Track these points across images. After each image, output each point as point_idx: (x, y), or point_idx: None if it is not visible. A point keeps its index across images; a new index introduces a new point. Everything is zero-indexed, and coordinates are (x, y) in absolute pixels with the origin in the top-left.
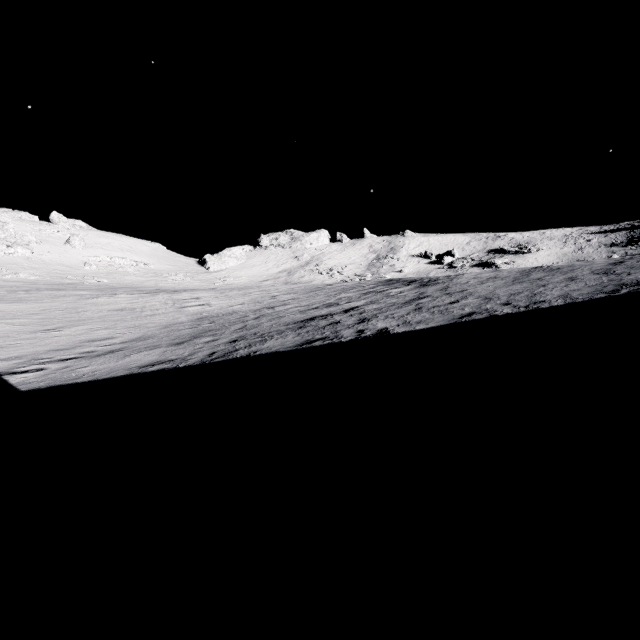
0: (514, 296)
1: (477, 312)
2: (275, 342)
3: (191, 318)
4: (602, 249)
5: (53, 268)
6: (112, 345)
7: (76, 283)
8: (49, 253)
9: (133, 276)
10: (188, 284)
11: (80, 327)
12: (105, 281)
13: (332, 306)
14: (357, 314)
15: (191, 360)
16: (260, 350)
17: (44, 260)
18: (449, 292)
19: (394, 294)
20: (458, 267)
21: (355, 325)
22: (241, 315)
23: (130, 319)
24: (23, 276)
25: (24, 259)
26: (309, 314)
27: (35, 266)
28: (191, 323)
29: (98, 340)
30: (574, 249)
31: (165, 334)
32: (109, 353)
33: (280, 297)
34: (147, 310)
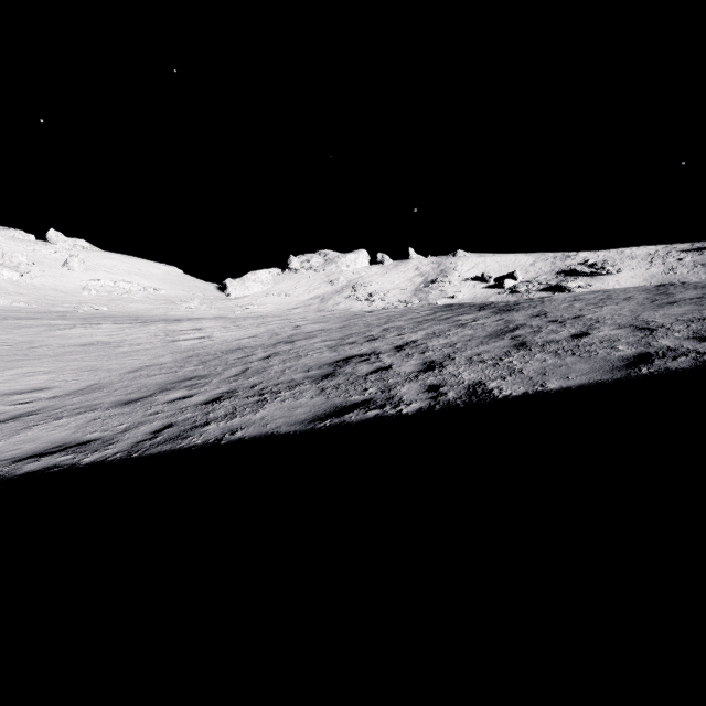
0: (698, 324)
1: (656, 354)
2: (278, 407)
3: (177, 357)
4: (699, 269)
5: (44, 294)
6: (34, 402)
7: (68, 311)
8: (42, 276)
9: (139, 303)
10: (203, 312)
11: (12, 370)
12: (104, 309)
13: (376, 340)
14: (417, 353)
15: (115, 445)
16: (245, 427)
17: (35, 284)
18: (555, 319)
19: (465, 322)
20: (522, 292)
21: (419, 374)
22: (246, 353)
23: (93, 358)
24: (4, 303)
25: (10, 283)
26: (342, 352)
27: (22, 291)
28: (172, 365)
29: (20, 393)
30: (664, 269)
31: (124, 383)
32: (9, 419)
33: (305, 327)
34: (125, 345)
